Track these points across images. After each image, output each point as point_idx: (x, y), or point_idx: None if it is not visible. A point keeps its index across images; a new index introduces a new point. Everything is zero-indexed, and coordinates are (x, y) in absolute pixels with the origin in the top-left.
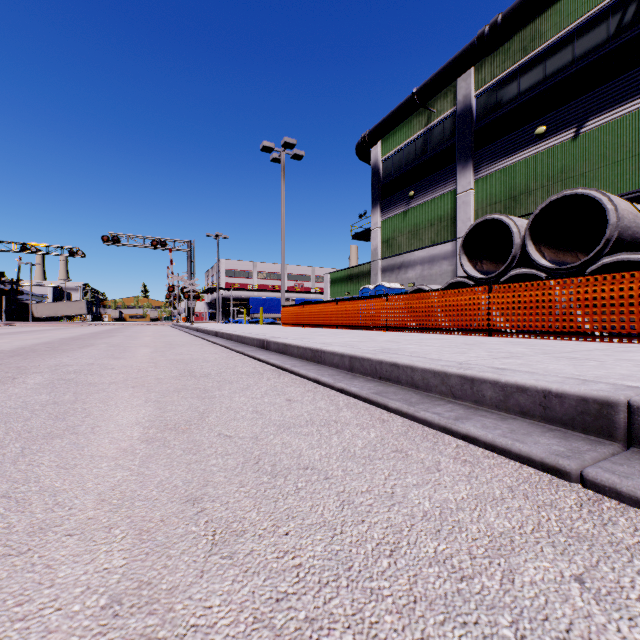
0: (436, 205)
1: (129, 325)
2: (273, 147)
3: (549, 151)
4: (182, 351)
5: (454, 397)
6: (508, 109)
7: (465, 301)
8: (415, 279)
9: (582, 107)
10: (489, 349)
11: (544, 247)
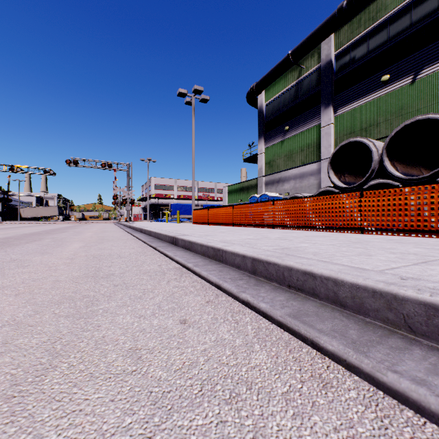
0: (305, 136)
1: (85, 223)
2: (186, 93)
3: (392, 93)
4: (106, 246)
5: (412, 332)
6: (360, 63)
7: (339, 204)
8: (289, 190)
9: (418, 59)
10: (385, 249)
11: (397, 162)
